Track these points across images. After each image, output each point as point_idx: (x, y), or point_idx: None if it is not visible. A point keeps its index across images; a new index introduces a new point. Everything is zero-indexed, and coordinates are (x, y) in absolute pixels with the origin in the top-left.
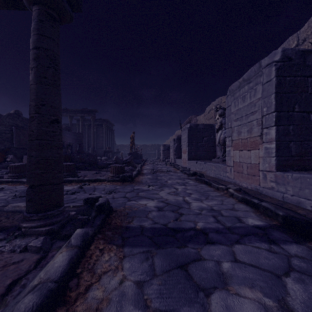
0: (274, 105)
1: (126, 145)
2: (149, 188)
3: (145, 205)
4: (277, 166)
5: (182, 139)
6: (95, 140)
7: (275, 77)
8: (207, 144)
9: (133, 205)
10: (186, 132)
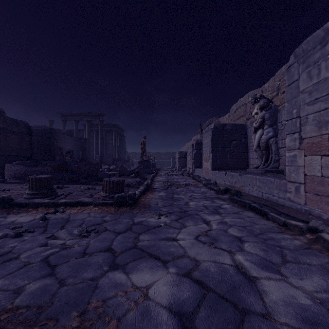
0: None
1: (138, 153)
2: (160, 221)
3: (145, 295)
4: None
5: (203, 144)
6: (104, 147)
7: None
8: (237, 150)
9: (113, 297)
10: (209, 134)
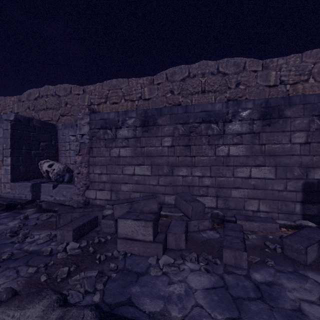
0: (10, 145)
1: None
2: None
3: None
4: (12, 180)
5: None
6: None
7: (11, 129)
8: None
9: None
10: None
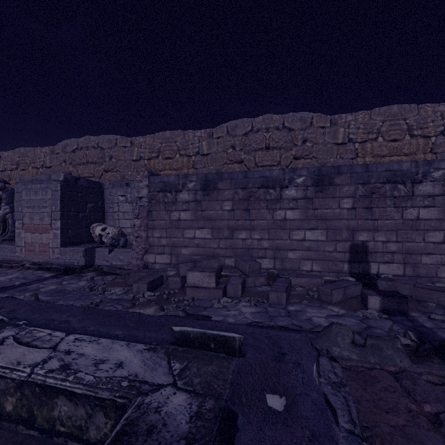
0: (60, 207)
1: None
2: None
3: None
4: (62, 244)
5: None
6: None
7: (60, 190)
8: None
9: None
10: None
